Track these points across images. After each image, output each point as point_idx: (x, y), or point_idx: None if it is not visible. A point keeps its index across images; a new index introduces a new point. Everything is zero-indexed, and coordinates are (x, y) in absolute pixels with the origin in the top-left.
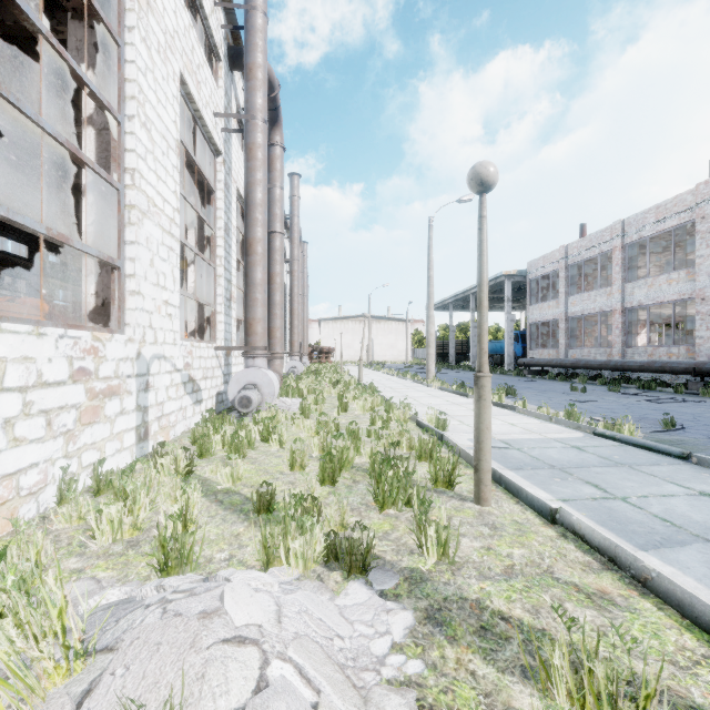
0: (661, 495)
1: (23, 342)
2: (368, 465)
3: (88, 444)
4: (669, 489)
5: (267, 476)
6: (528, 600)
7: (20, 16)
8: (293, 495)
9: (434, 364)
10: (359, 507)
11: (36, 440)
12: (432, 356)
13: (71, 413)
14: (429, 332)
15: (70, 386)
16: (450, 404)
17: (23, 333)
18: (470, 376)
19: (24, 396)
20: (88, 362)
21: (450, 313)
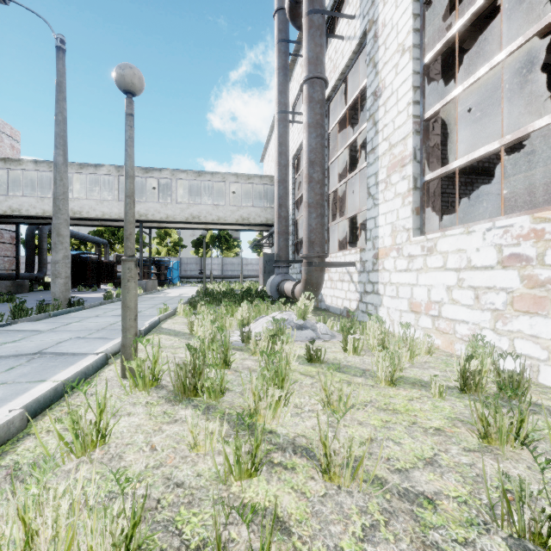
0: None
1: (458, 240)
2: (217, 433)
3: (525, 333)
4: None
5: (365, 399)
6: (183, 344)
7: (489, 2)
8: (279, 320)
9: None
10: (243, 369)
11: (467, 306)
12: None
13: (501, 295)
14: None
15: (500, 271)
16: None
17: (458, 234)
18: None
19: (459, 274)
20: (525, 247)
21: None
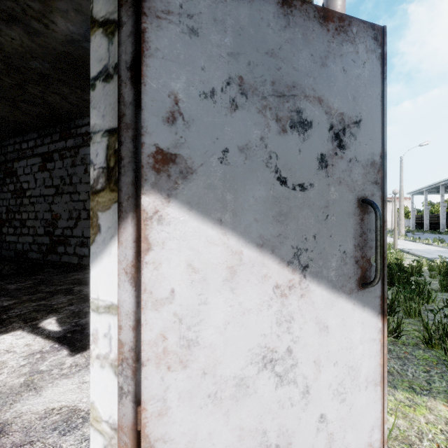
0: (443, 254)
1: None
2: None
3: None
4: (447, 254)
5: None
6: None
7: None
8: None
9: (403, 229)
10: None
11: None
12: (402, 225)
13: None
14: (400, 213)
15: None
16: (404, 243)
17: None
18: (433, 236)
19: None
20: None
21: (425, 197)
